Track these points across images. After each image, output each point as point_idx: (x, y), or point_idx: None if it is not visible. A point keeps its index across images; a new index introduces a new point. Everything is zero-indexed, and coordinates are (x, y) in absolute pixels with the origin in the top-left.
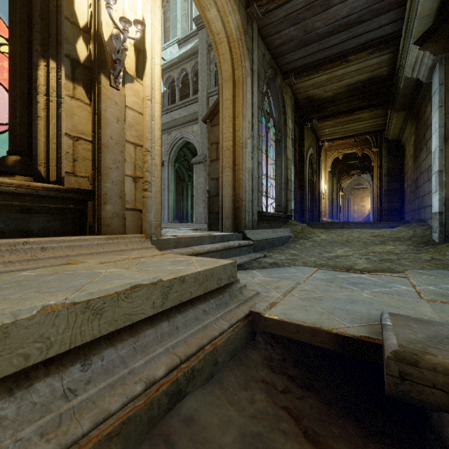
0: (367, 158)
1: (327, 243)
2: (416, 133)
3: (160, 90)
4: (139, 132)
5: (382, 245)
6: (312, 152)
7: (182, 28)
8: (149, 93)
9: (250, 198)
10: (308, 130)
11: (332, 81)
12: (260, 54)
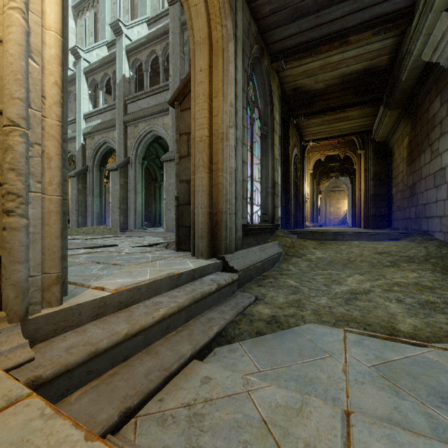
0: (348, 161)
1: (326, 263)
2: (412, 134)
3: (58, 4)
4: None
5: (395, 267)
6: (296, 152)
7: (152, 6)
8: None
9: (232, 209)
10: (293, 128)
11: (326, 70)
12: (245, 21)
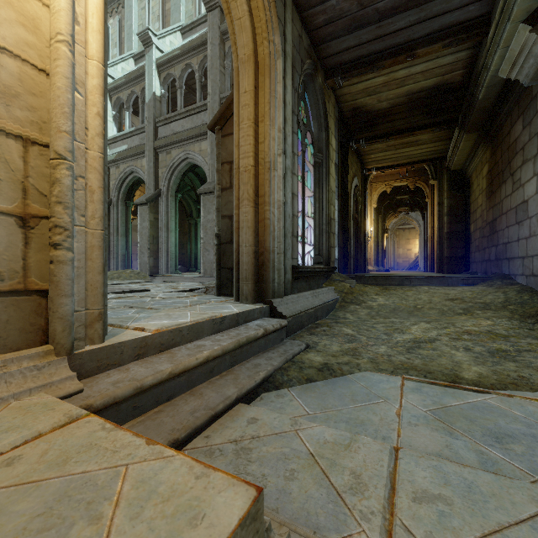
0: (419, 193)
1: (389, 311)
2: (492, 161)
3: (100, 32)
4: (38, 113)
5: (468, 315)
6: (357, 183)
7: (187, 12)
8: (63, 27)
9: (281, 248)
10: (352, 155)
11: (390, 87)
12: (295, 33)
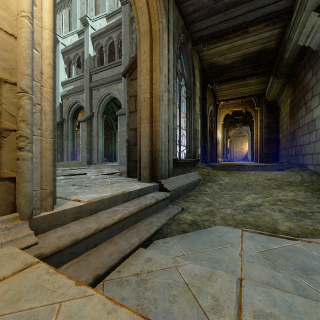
0: (248, 115)
1: (231, 186)
2: (293, 96)
3: (51, 12)
4: (9, 62)
5: (280, 189)
6: (212, 109)
7: (110, 5)
8: (25, 7)
9: (166, 148)
10: (209, 92)
11: (232, 51)
12: (175, 17)
